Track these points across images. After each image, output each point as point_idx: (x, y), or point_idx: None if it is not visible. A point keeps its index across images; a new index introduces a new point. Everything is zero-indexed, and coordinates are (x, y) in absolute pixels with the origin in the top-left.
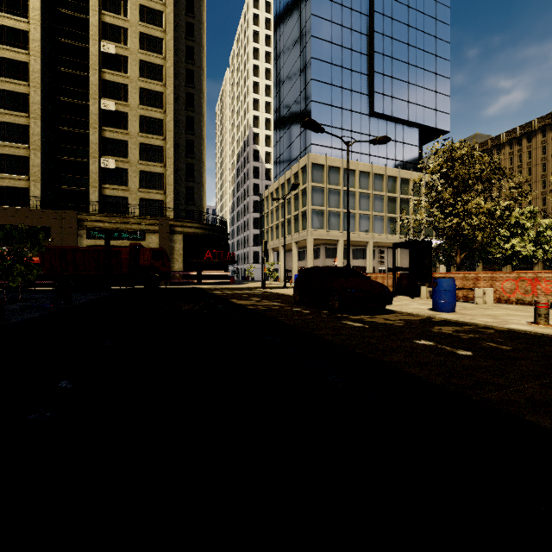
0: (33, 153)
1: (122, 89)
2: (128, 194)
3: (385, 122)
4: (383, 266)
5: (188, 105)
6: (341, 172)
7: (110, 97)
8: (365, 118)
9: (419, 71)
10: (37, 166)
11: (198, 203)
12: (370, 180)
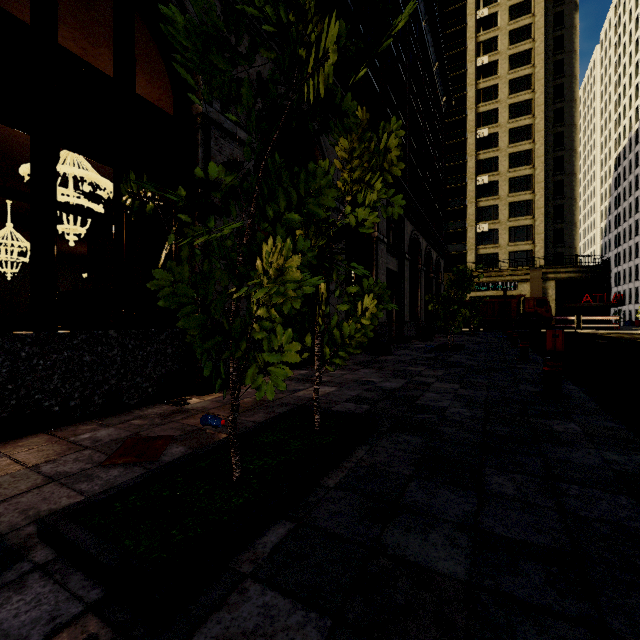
0: None
1: (492, 162)
2: (498, 250)
3: None
4: None
5: (555, 146)
6: None
7: (483, 172)
8: None
9: None
10: None
11: (568, 244)
12: None
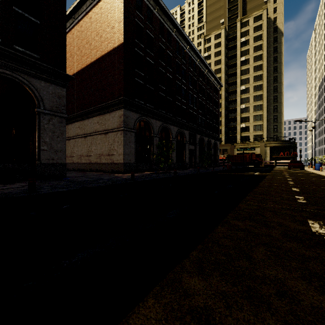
0: (222, 128)
1: (247, 99)
2: (249, 134)
3: None
4: None
5: (274, 91)
6: None
7: (243, 103)
8: None
9: None
10: (223, 131)
11: (279, 131)
12: None
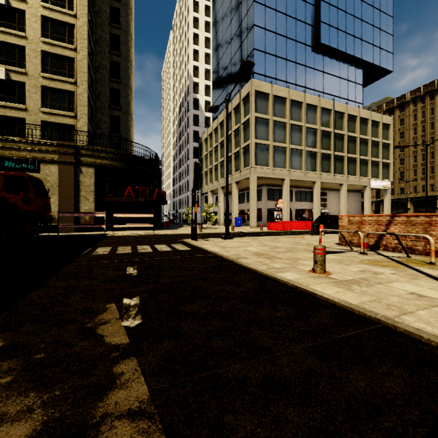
0: None
1: None
2: (26, 114)
3: (329, 57)
4: (325, 209)
5: (113, 22)
6: (288, 104)
7: None
8: (310, 50)
9: (364, 5)
10: None
11: (125, 135)
12: (317, 115)
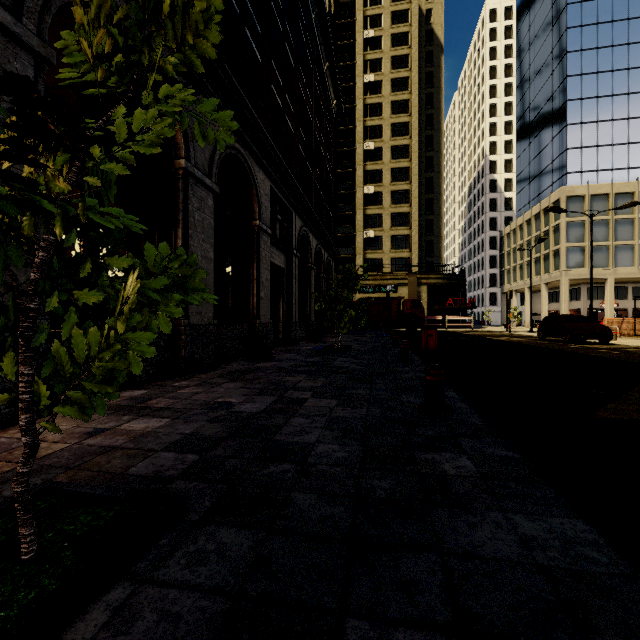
0: None
1: (378, 174)
2: (383, 256)
3: None
4: None
5: (427, 167)
6: (611, 199)
7: (370, 182)
8: None
9: None
10: None
11: (437, 254)
12: None
